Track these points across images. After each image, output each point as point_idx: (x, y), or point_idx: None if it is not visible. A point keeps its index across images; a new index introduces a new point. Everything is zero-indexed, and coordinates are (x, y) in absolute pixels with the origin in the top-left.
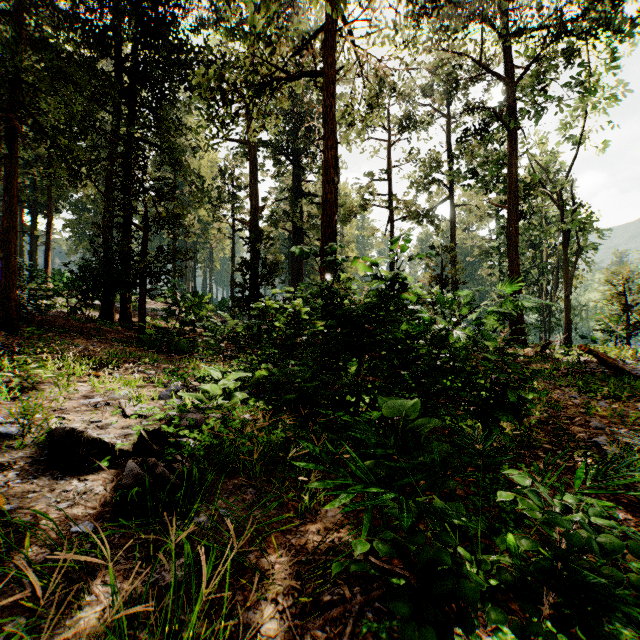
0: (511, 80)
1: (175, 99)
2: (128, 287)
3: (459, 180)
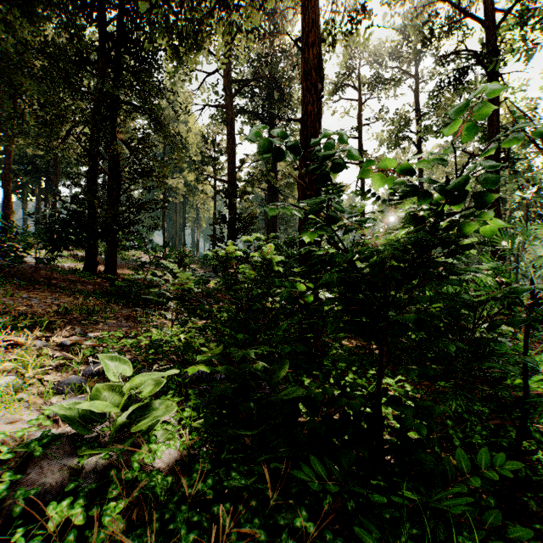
0: (491, 24)
1: (155, 61)
2: (100, 239)
3: (427, 137)
